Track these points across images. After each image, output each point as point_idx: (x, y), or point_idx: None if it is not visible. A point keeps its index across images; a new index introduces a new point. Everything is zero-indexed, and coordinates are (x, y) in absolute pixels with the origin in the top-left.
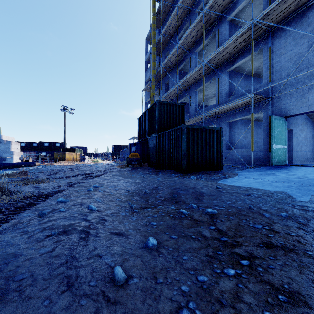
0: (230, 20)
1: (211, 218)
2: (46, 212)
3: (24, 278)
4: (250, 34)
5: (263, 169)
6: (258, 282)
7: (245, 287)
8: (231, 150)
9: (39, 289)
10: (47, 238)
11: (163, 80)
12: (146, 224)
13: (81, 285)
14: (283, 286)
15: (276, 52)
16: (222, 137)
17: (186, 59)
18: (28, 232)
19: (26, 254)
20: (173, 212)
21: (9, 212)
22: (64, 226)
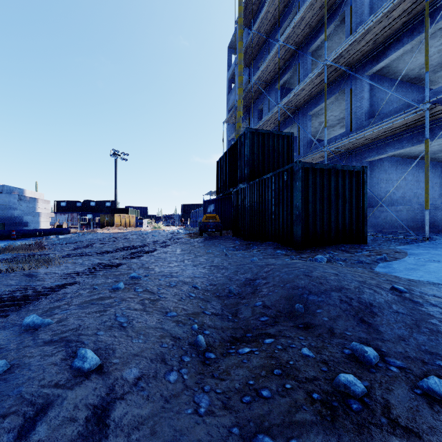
0: None
1: None
2: None
3: None
4: None
5: None
6: None
7: None
8: (375, 208)
9: None
10: None
11: (254, 104)
12: None
13: None
14: None
15: None
16: (366, 184)
17: (292, 66)
18: None
19: None
20: (316, 375)
21: None
22: None
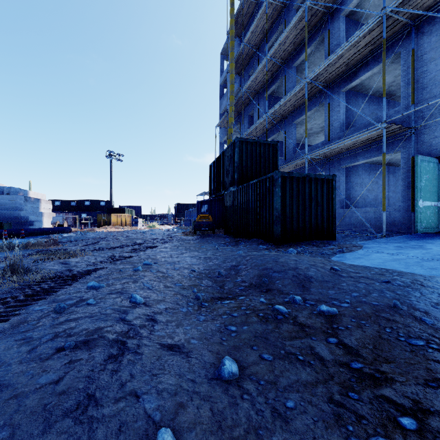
0: (347, 15)
1: (328, 322)
2: (68, 305)
3: None
4: (380, 32)
5: (402, 238)
6: None
7: None
8: (348, 210)
9: None
10: (57, 353)
11: (245, 110)
12: (221, 330)
13: None
14: None
15: (423, 57)
16: (335, 189)
17: (279, 78)
18: (31, 340)
19: (16, 385)
20: (264, 308)
21: (16, 302)
22: (87, 332)
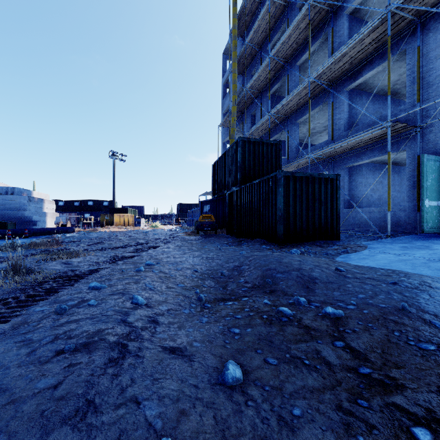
0: (351, 13)
1: (334, 325)
2: (69, 306)
3: None
4: (385, 30)
5: (407, 238)
6: None
7: None
8: (352, 209)
9: None
10: (57, 356)
11: (248, 110)
12: (224, 333)
13: None
14: None
15: (428, 55)
16: (339, 189)
17: (282, 77)
18: (31, 342)
19: (14, 389)
20: (268, 310)
21: (17, 303)
22: (88, 334)
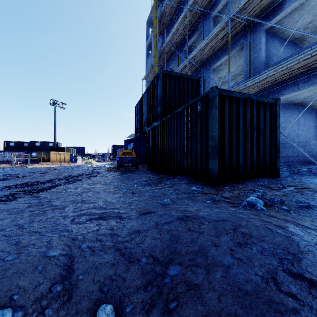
0: None
1: None
2: None
3: None
4: None
5: None
6: None
7: None
8: None
9: None
10: None
11: (167, 64)
12: None
13: None
14: None
15: None
16: (279, 116)
17: (197, 30)
18: None
19: None
20: None
21: None
22: None
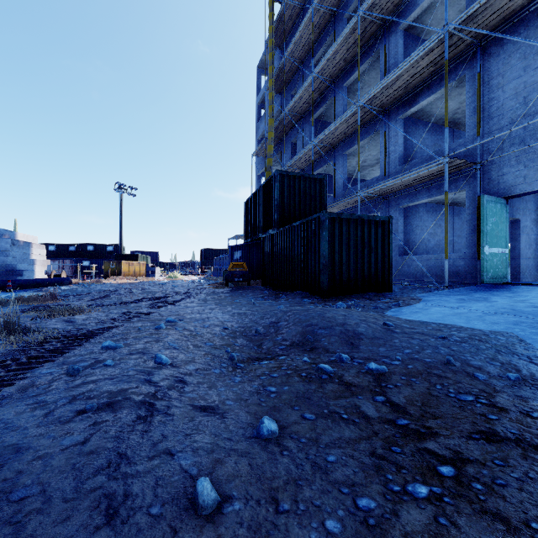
0: (406, 28)
1: (376, 381)
2: (82, 367)
3: (29, 497)
4: (443, 52)
5: (466, 290)
6: (478, 515)
7: (451, 524)
8: (407, 257)
9: (53, 521)
10: (78, 416)
11: (287, 137)
12: (259, 391)
13: (132, 514)
14: (530, 525)
15: (489, 83)
16: (391, 233)
17: (327, 99)
18: (46, 404)
19: (38, 447)
20: (307, 368)
21: (18, 365)
22: (110, 394)
